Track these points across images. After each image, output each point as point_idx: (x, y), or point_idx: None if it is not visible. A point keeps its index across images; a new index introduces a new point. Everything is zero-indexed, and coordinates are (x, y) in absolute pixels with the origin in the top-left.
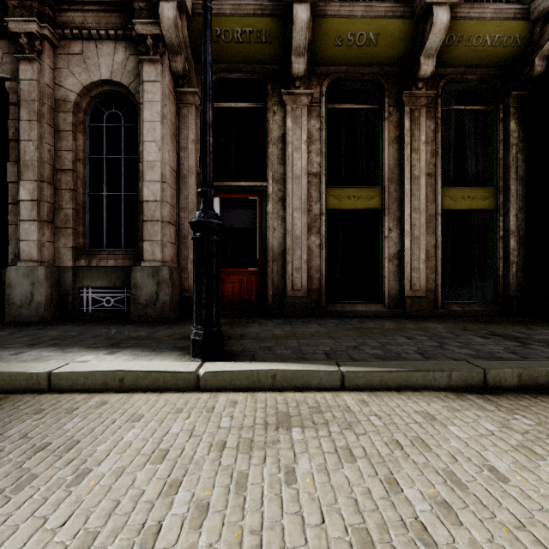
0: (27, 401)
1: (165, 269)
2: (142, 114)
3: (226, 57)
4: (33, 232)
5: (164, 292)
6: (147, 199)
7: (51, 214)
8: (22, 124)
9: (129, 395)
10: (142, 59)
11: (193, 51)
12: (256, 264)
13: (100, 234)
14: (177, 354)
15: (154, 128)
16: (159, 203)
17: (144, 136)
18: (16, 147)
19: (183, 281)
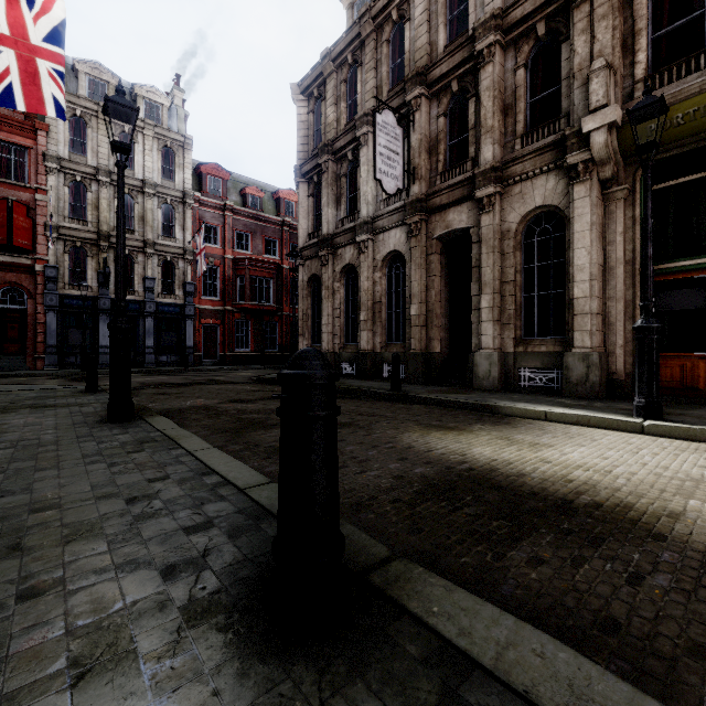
0: (539, 422)
1: (594, 355)
2: (572, 227)
3: (662, 143)
4: (489, 329)
5: (593, 374)
6: (576, 297)
7: (499, 315)
8: (483, 257)
9: (594, 428)
10: (573, 183)
11: (622, 153)
12: (705, 348)
13: (532, 326)
14: (620, 415)
15: (584, 236)
16: (588, 299)
17: (574, 245)
18: (476, 271)
19: (609, 365)
